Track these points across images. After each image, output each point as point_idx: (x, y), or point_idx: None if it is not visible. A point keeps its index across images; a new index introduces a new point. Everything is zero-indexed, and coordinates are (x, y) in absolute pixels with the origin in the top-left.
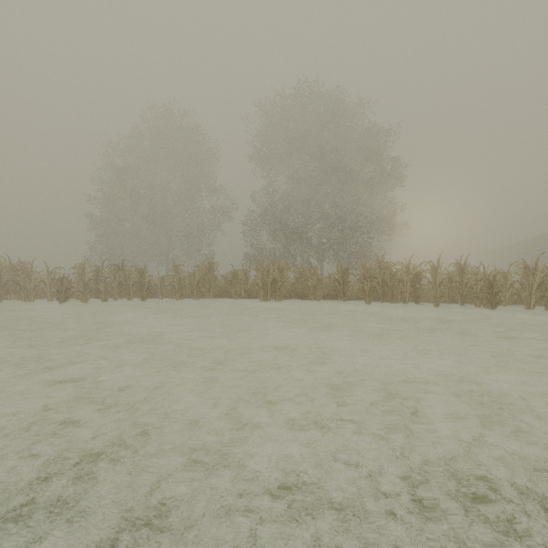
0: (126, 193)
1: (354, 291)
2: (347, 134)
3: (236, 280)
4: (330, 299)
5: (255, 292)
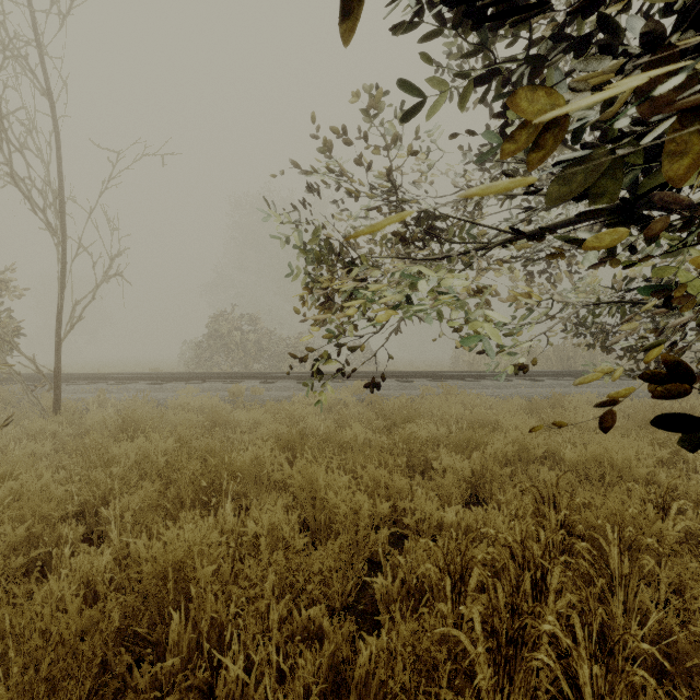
0: None
1: None
2: None
3: None
4: None
5: None
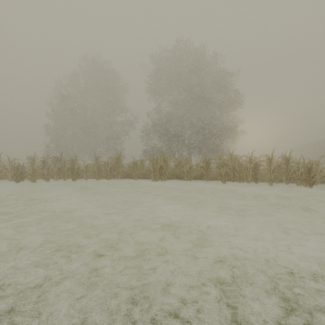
0: (68, 111)
1: (213, 174)
2: (206, 75)
3: (136, 167)
4: (197, 179)
5: (148, 175)
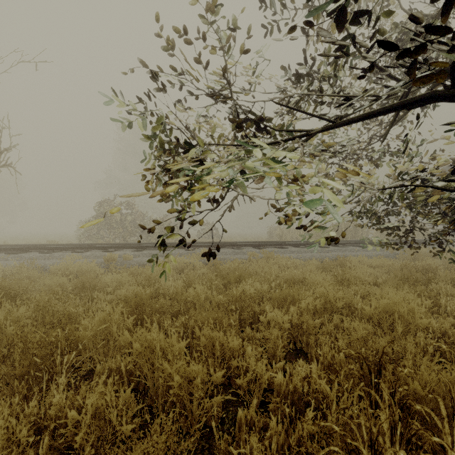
0: None
1: None
2: None
3: None
4: None
5: None
